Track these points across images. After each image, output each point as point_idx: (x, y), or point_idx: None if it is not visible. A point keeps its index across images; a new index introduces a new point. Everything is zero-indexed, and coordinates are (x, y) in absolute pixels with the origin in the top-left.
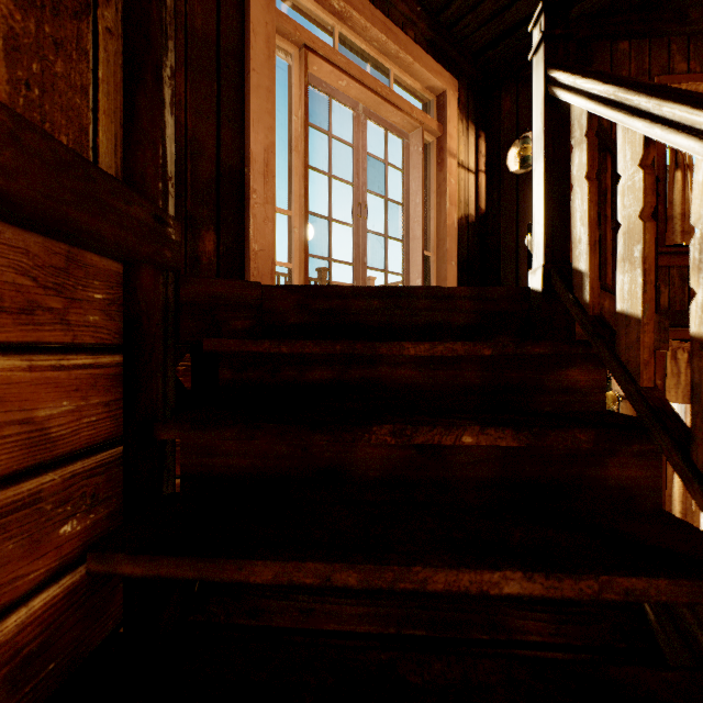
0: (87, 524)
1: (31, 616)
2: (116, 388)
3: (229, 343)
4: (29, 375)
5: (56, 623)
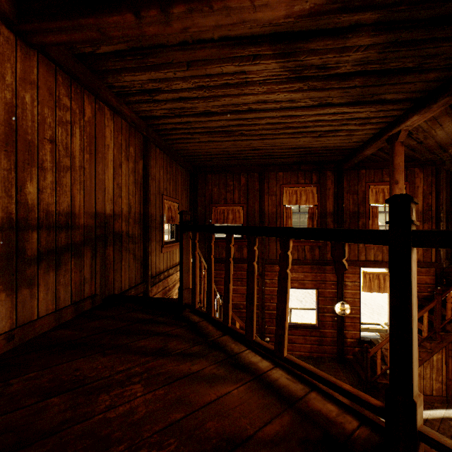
0: (430, 290)
1: (425, 294)
2: (434, 279)
3: (448, 277)
4: (425, 277)
5: (427, 296)
